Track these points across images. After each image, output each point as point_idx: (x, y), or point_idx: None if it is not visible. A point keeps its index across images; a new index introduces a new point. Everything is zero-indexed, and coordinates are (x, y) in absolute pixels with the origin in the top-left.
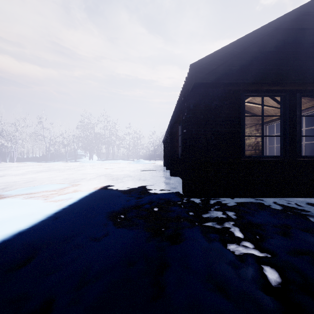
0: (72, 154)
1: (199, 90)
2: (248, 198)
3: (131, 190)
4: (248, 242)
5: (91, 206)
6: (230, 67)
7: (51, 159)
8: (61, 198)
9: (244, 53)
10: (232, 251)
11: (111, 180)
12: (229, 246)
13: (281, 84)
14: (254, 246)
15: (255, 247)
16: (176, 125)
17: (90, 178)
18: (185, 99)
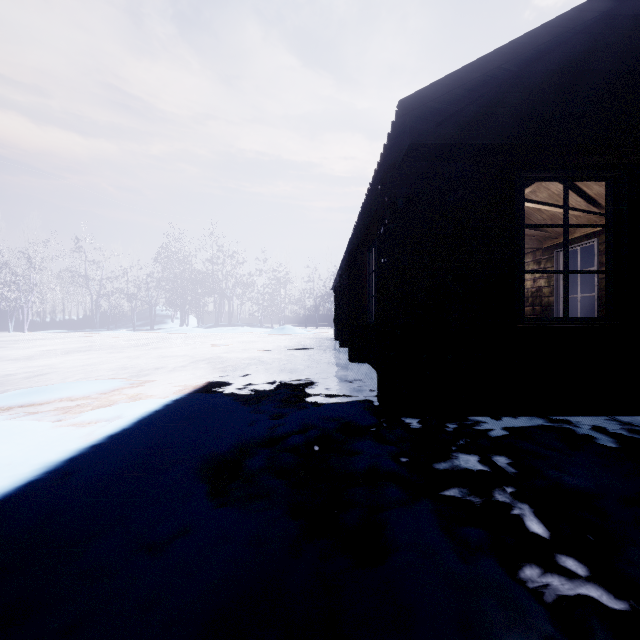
0: (145, 315)
1: (419, 166)
2: (534, 417)
3: (262, 396)
4: (568, 556)
5: (162, 439)
6: (494, 109)
7: (103, 325)
8: (96, 418)
9: (526, 76)
10: (535, 593)
11: (219, 371)
12: (520, 571)
13: (612, 149)
14: (590, 571)
15: (594, 574)
16: (363, 252)
17: (175, 366)
18: (386, 187)
